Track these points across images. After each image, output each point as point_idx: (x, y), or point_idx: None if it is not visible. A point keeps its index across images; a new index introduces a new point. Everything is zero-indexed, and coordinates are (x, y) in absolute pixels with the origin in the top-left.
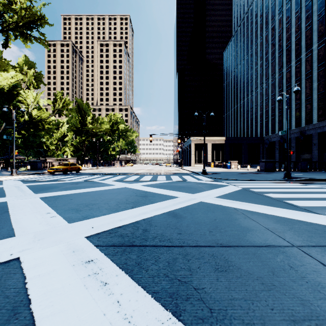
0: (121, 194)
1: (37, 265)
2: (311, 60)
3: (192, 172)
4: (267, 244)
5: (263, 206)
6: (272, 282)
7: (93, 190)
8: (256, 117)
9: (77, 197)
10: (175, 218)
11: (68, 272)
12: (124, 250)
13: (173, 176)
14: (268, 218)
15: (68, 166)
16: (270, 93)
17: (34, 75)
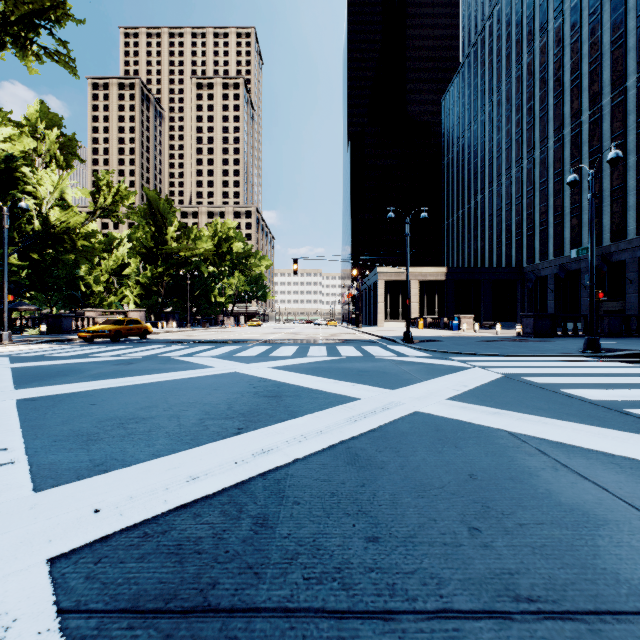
0: (220, 391)
1: None
2: (623, 109)
3: (381, 338)
4: None
5: (584, 427)
6: None
7: (158, 380)
8: (508, 227)
9: (110, 400)
10: (354, 470)
11: None
12: None
13: (342, 346)
14: (622, 471)
15: (122, 326)
16: (537, 178)
17: (60, 142)
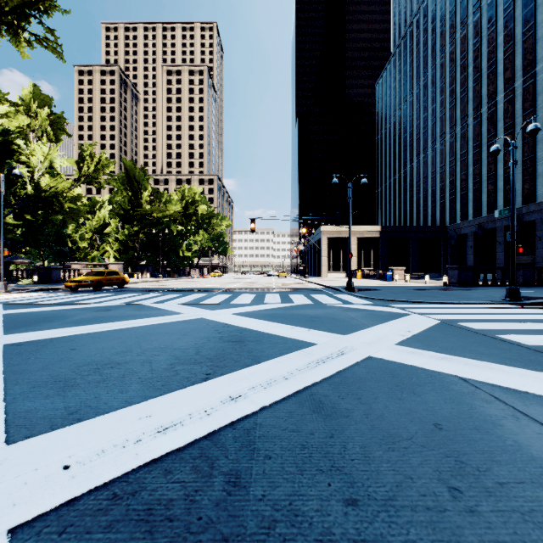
0: (188, 336)
1: None
2: (533, 90)
3: (326, 287)
4: None
5: (530, 372)
6: None
7: (133, 326)
8: (433, 192)
9: (89, 344)
10: (321, 419)
11: None
12: None
13: (294, 295)
14: None
15: (103, 277)
16: (458, 150)
17: (50, 119)
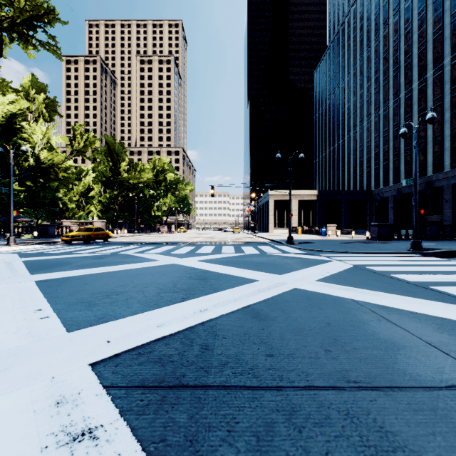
0: (166, 276)
1: None
2: (441, 80)
3: (271, 241)
4: (447, 383)
5: (401, 297)
6: None
7: (124, 269)
8: (361, 162)
9: (96, 281)
10: (257, 321)
11: None
12: (163, 400)
13: (245, 246)
14: (420, 321)
15: (92, 232)
16: (381, 128)
17: (45, 103)
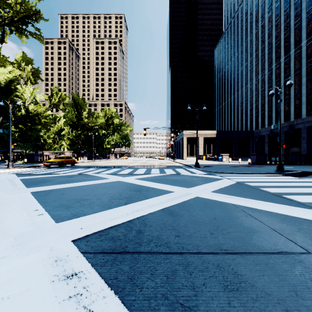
0: (114, 189)
1: (10, 280)
2: (300, 56)
3: (185, 165)
4: (278, 250)
5: (263, 202)
6: (298, 309)
7: (87, 184)
8: (246, 112)
9: (69, 192)
10: (171, 217)
11: (45, 292)
12: (115, 259)
13: (166, 169)
14: (271, 217)
15: (64, 159)
16: (259, 88)
17: (31, 71)
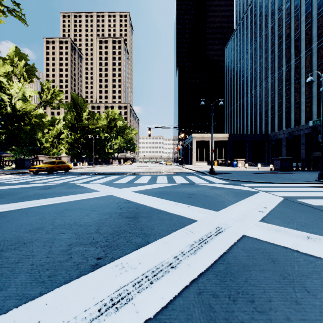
0: (95, 212)
1: None
2: None
3: (196, 171)
4: None
5: None
6: None
7: (57, 202)
8: (261, 113)
9: (13, 221)
10: None
11: None
12: None
13: (176, 177)
14: None
15: (54, 165)
16: (276, 87)
17: (26, 68)
